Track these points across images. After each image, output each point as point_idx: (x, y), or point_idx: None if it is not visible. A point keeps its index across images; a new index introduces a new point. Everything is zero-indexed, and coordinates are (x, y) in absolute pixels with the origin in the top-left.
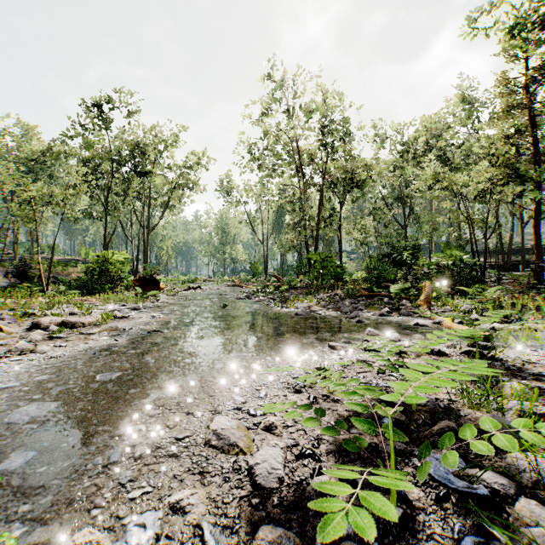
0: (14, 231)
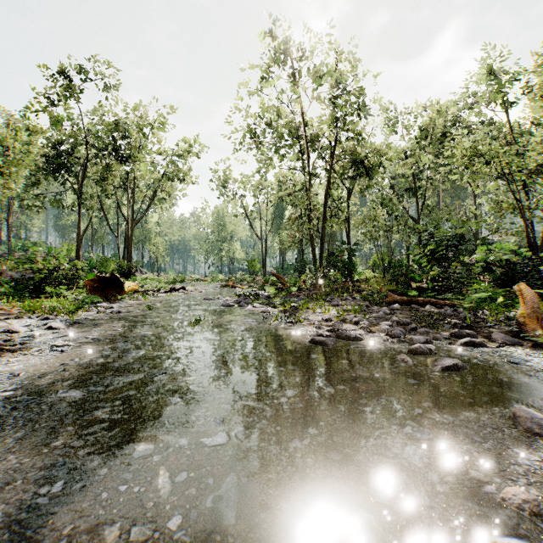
0: None
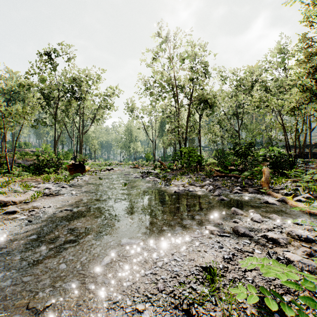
0: (1, 134)
